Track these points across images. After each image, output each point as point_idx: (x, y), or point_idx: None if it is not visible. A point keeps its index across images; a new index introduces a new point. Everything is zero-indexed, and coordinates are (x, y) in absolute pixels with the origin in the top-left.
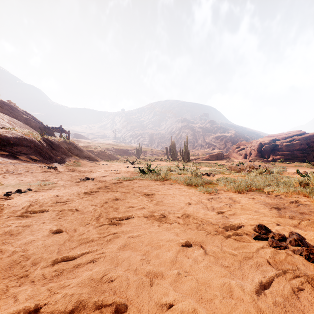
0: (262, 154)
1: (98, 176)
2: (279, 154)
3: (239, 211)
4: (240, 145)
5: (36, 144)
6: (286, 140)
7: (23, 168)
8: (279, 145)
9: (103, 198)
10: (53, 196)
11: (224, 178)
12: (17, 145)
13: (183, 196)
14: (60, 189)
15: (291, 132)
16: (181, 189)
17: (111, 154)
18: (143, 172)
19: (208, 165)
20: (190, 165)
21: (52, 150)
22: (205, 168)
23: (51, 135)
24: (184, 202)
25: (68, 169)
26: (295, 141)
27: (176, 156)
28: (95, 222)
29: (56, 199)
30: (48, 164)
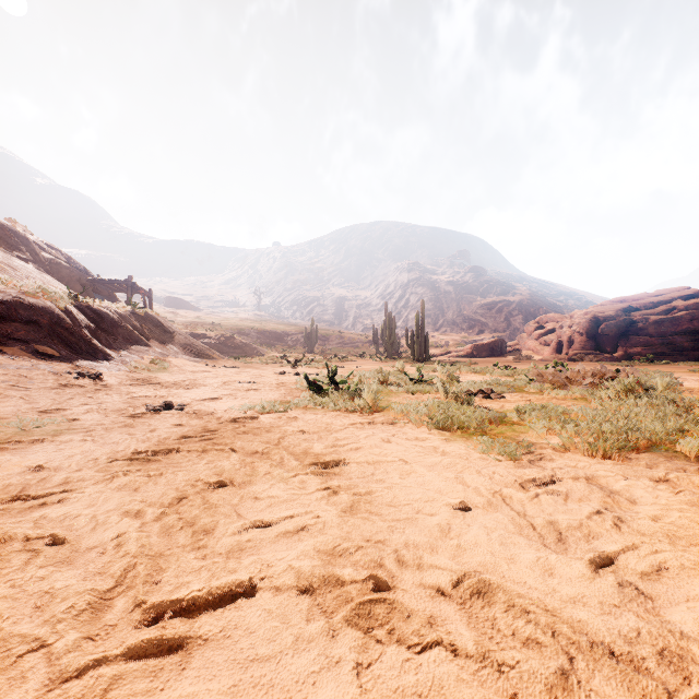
0: (598, 343)
1: (200, 399)
2: (640, 343)
3: (672, 556)
4: (545, 322)
5: (54, 318)
6: (656, 310)
7: (5, 377)
8: (641, 323)
9: (179, 481)
10: (27, 469)
11: (538, 407)
12: (3, 319)
13: (437, 472)
14: (70, 441)
15: (666, 291)
16: (425, 443)
17: (248, 343)
18: (315, 389)
19: (476, 369)
20: (431, 368)
21: (98, 333)
22: (470, 375)
23: (108, 298)
24: (446, 503)
25: (132, 379)
26: (678, 311)
27: (398, 347)
28: (77, 629)
29: (27, 484)
30: (83, 366)
